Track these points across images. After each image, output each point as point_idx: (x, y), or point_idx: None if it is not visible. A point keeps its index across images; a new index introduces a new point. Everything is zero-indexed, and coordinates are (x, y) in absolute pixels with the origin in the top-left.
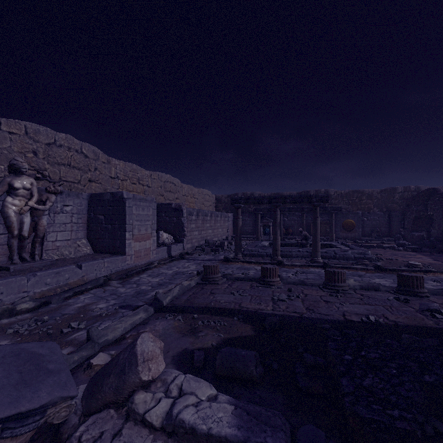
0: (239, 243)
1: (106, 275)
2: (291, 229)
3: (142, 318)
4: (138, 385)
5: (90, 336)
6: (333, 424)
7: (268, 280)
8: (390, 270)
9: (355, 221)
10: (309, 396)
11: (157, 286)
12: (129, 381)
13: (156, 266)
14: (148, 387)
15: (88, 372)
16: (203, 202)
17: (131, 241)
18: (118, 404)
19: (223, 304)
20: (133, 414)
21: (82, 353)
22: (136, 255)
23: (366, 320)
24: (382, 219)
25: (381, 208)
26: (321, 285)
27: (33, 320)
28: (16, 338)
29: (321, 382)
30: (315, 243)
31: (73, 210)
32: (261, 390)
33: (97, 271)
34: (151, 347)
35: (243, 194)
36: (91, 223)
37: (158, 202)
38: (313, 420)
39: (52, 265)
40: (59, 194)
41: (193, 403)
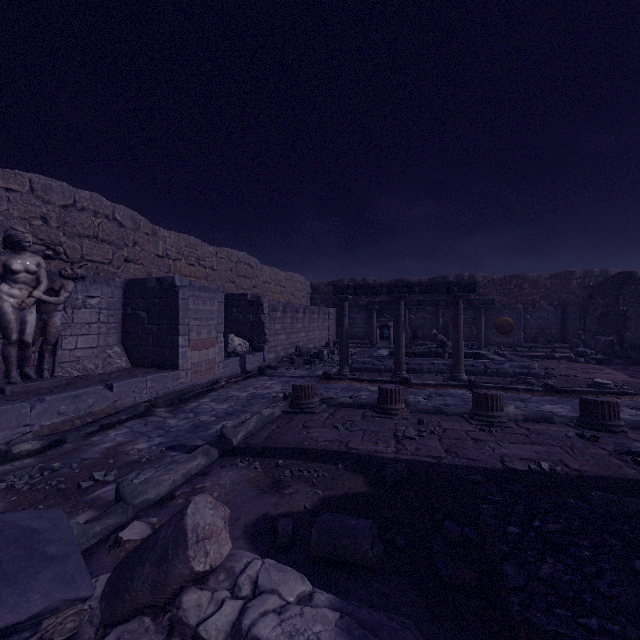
0: (346, 353)
1: (149, 400)
2: (420, 331)
3: (201, 466)
4: (189, 578)
5: (121, 493)
6: (493, 638)
7: (388, 407)
8: (566, 391)
9: (513, 320)
10: (455, 592)
11: (224, 415)
12: (173, 572)
13: (224, 386)
14: (205, 580)
15: (116, 551)
16: (292, 292)
17: (186, 350)
18: (156, 608)
19: (322, 443)
20: (179, 625)
21: (108, 521)
22: (193, 370)
23: (536, 469)
24: (553, 317)
25: (551, 300)
26: (466, 414)
27: (37, 468)
28: (11, 496)
29: (473, 568)
30: (456, 353)
31: (101, 304)
32: (381, 582)
33: (136, 394)
34: (210, 517)
35: (350, 280)
36: (128, 323)
37: (226, 292)
38: (462, 632)
39: (70, 385)
40: (80, 280)
41: (275, 607)
